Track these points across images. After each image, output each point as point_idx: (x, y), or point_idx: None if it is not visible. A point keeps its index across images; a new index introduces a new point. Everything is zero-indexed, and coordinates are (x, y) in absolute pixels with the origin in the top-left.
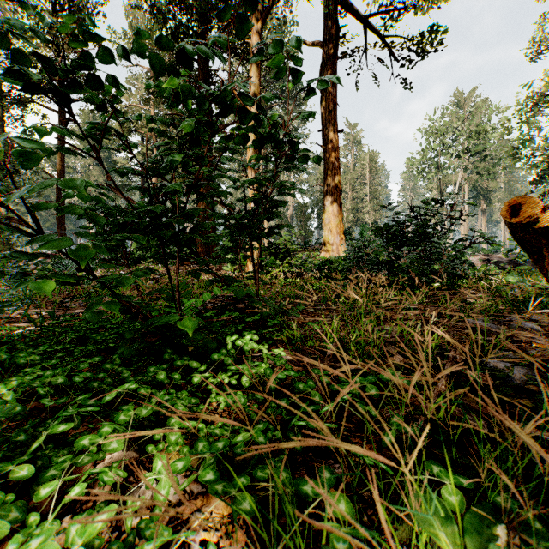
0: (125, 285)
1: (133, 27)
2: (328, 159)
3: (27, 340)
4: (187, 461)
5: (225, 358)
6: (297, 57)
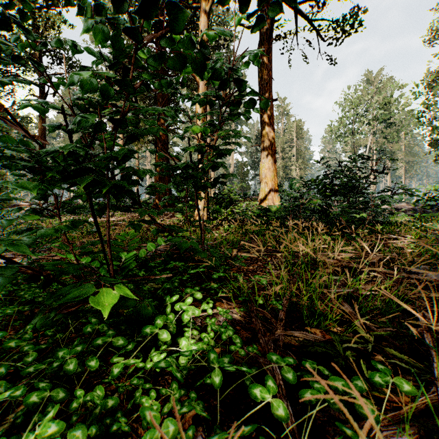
0: None
1: None
2: (264, 124)
3: None
4: None
5: (159, 331)
6: None
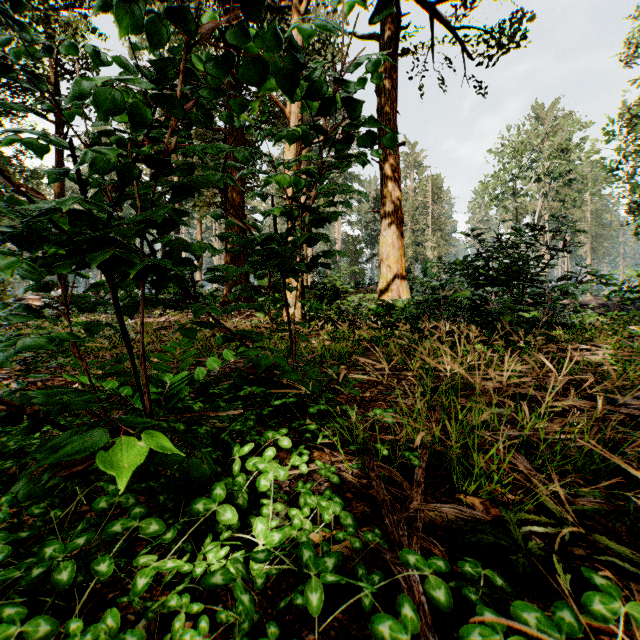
0: None
1: None
2: (386, 179)
3: None
4: None
5: (219, 507)
6: None
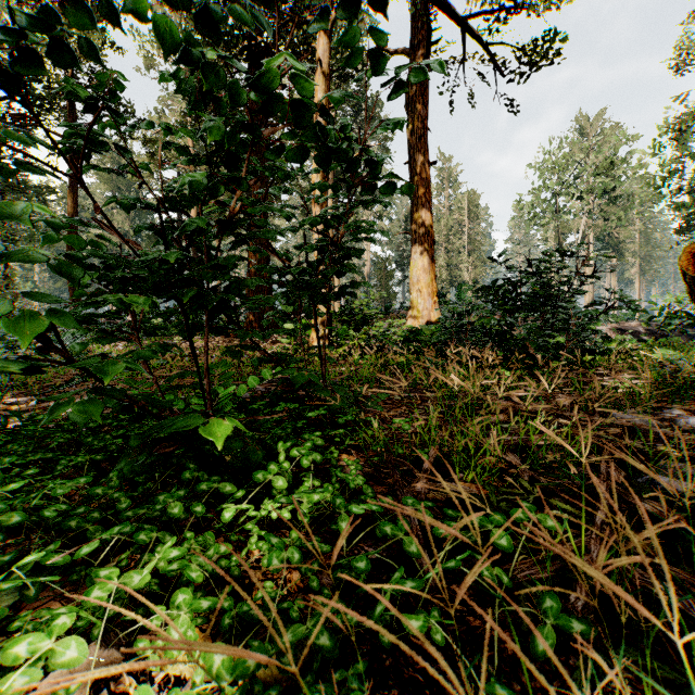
0: (112, 373)
1: None
2: (416, 200)
3: None
4: None
5: (273, 477)
6: (380, 35)
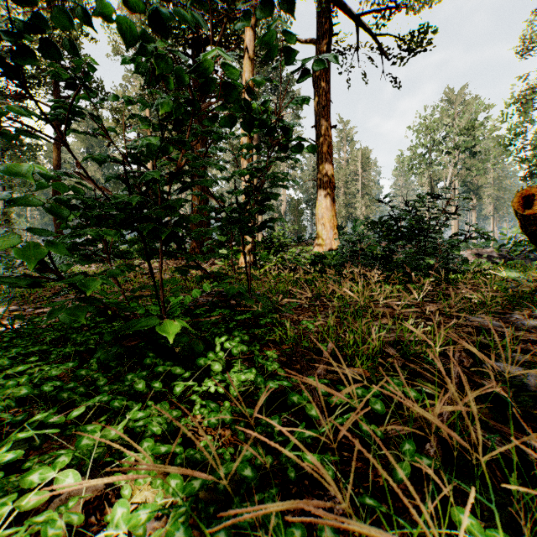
0: (94, 284)
1: None
2: (321, 155)
3: (5, 340)
4: (153, 509)
5: (211, 362)
6: (290, 35)
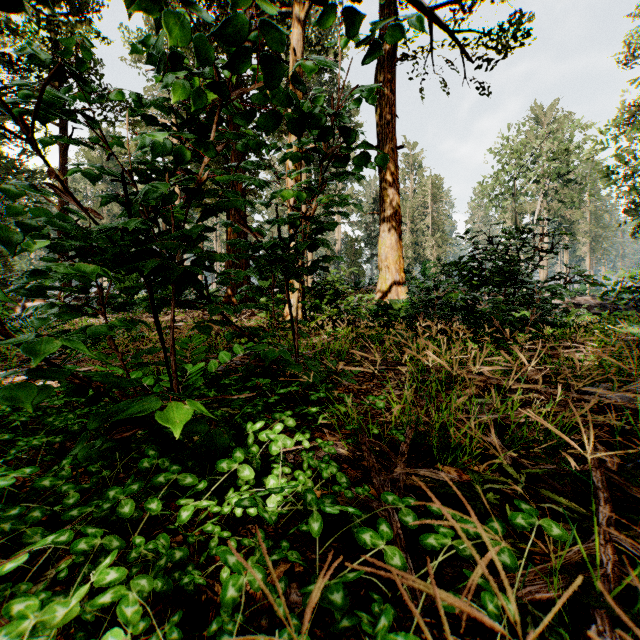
0: (40, 357)
1: (152, 27)
2: (385, 182)
3: None
4: None
5: (239, 466)
6: None
